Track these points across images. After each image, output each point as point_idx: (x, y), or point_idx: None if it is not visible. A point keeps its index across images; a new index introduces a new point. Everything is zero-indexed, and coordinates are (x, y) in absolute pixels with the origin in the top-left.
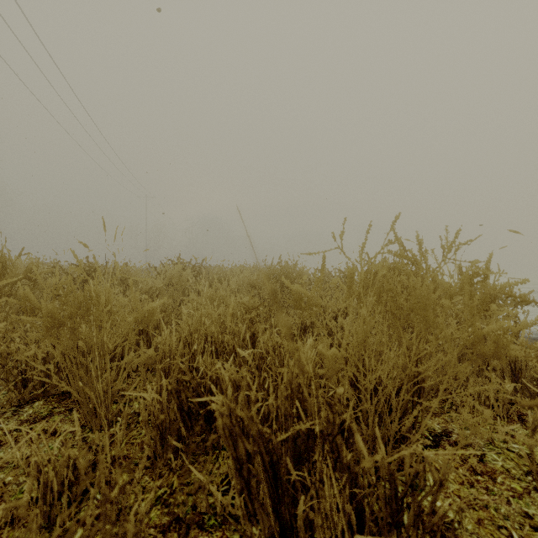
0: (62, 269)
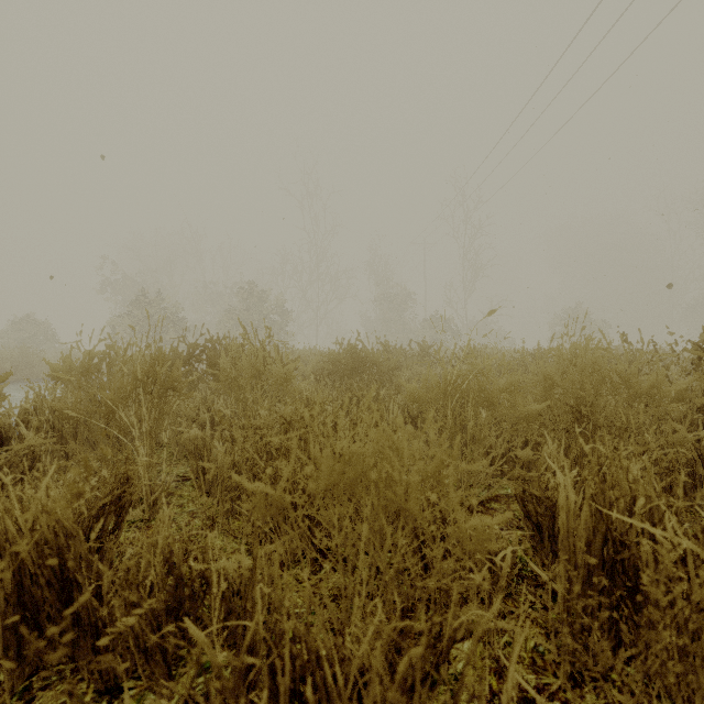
0: None
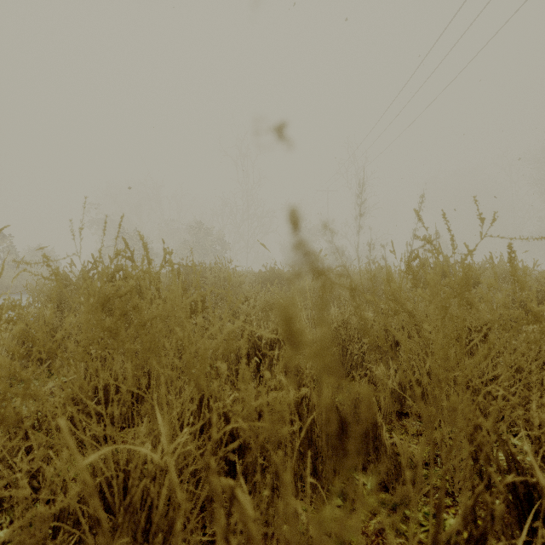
0: None
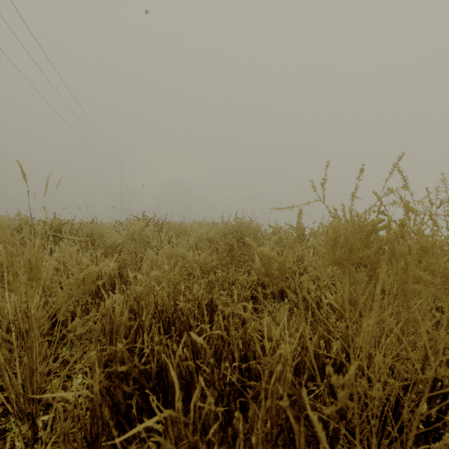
0: (30, 225)
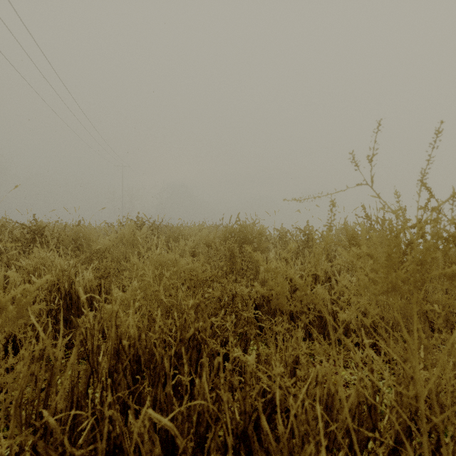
0: (5, 228)
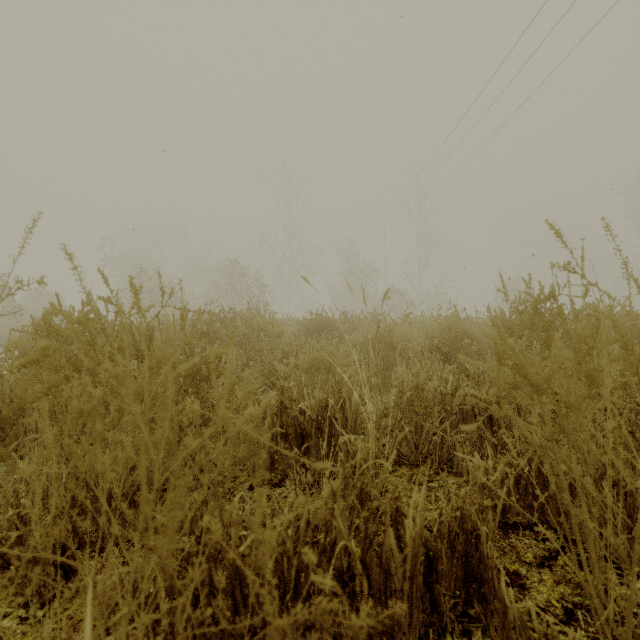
0: None
